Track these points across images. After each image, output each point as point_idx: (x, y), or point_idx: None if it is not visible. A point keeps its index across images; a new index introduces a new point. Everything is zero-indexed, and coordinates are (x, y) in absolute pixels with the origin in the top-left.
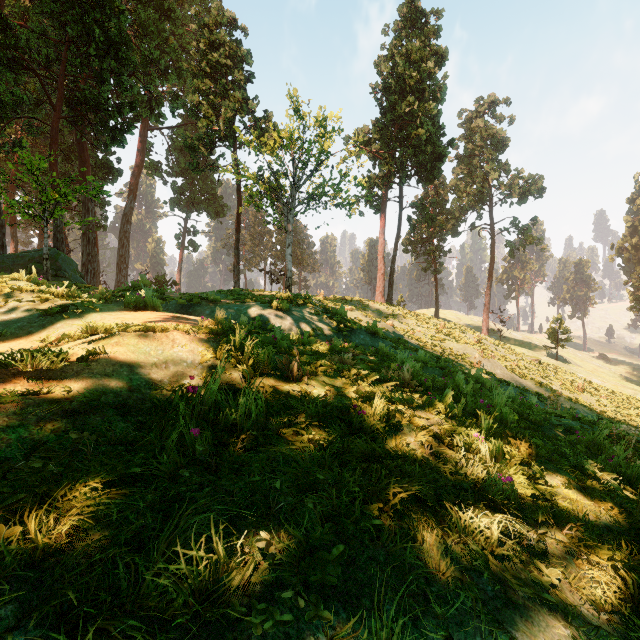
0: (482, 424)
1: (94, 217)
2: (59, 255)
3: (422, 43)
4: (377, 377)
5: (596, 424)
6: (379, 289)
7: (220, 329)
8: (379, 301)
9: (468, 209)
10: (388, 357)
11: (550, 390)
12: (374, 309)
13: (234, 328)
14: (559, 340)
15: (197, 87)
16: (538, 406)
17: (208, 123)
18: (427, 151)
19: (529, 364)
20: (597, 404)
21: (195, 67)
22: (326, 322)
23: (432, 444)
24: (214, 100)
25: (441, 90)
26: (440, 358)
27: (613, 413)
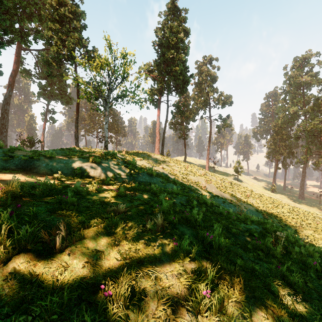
0: (209, 277)
1: None
2: None
3: (178, 24)
4: (135, 233)
5: (261, 224)
6: (157, 147)
7: (3, 199)
8: (157, 153)
9: (199, 109)
10: (156, 193)
11: (236, 198)
12: (154, 158)
13: (35, 188)
14: (238, 172)
15: (51, 27)
16: (234, 217)
17: (57, 49)
18: (180, 78)
19: (227, 184)
20: (255, 203)
21: (49, 15)
22: (123, 169)
23: (169, 317)
24: (61, 36)
25: (187, 49)
26: (186, 187)
27: (262, 207)
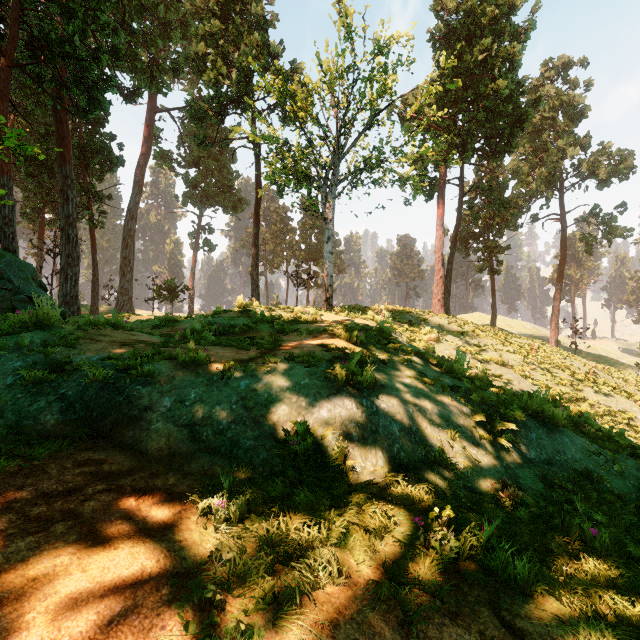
0: None
1: (75, 208)
2: (2, 257)
3: None
4: None
5: None
6: (437, 296)
7: None
8: (437, 312)
9: (536, 195)
10: None
11: None
12: (435, 324)
13: None
14: None
15: (204, 35)
16: None
17: (216, 76)
18: (506, 112)
19: None
20: None
21: (200, 6)
22: (454, 405)
23: None
24: (225, 47)
25: (527, 29)
26: None
27: None
